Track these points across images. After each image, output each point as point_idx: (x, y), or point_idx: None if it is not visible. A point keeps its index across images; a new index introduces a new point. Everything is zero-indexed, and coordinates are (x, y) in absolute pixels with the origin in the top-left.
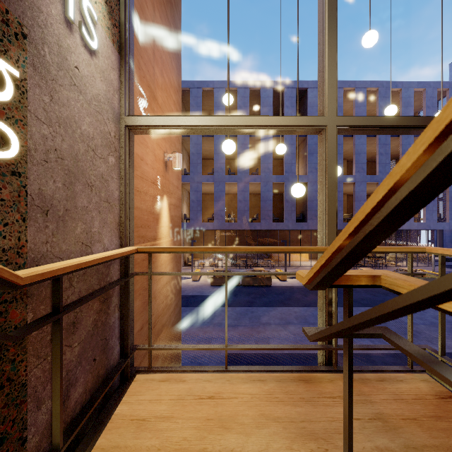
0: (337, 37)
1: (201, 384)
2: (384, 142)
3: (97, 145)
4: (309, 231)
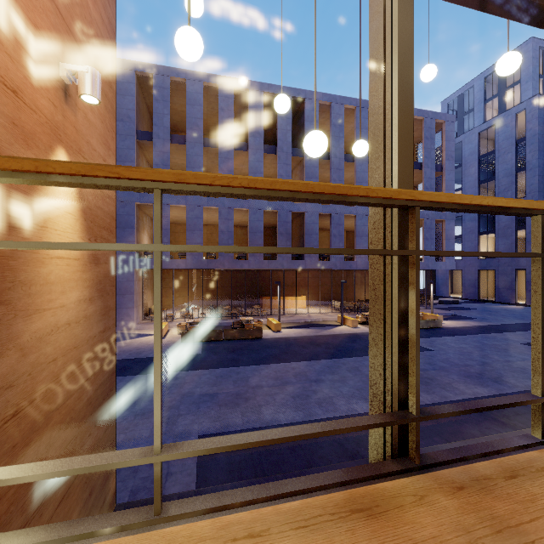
0: None
1: None
2: None
3: None
4: (306, 272)
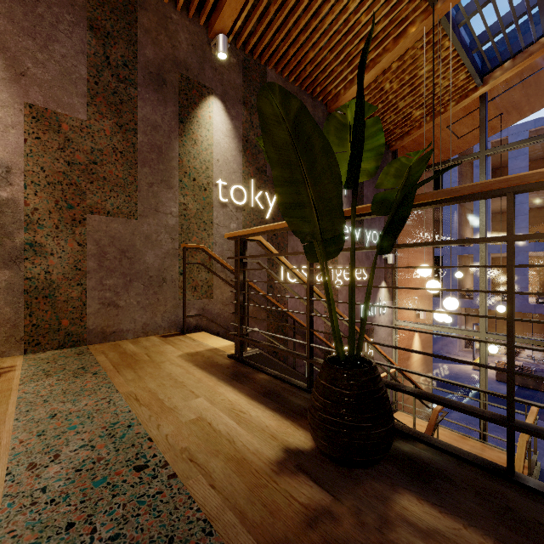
0: (486, 298)
1: (419, 422)
2: None
3: (386, 337)
4: None
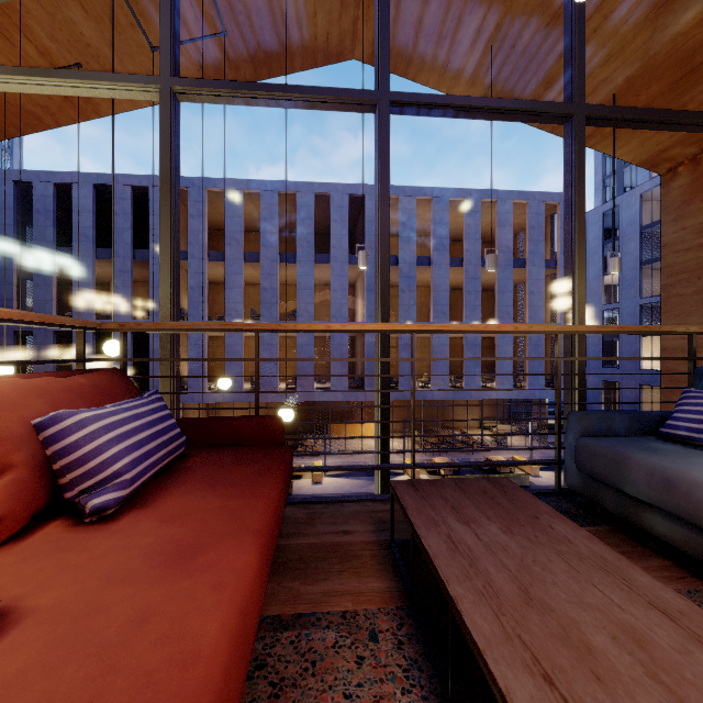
0: None
1: None
2: (473, 275)
3: None
4: None
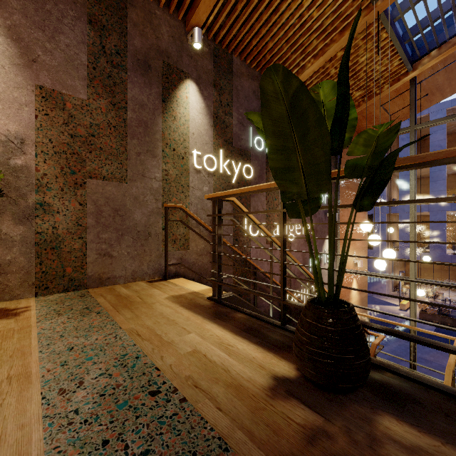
0: (415, 249)
1: None
2: None
3: None
4: None
